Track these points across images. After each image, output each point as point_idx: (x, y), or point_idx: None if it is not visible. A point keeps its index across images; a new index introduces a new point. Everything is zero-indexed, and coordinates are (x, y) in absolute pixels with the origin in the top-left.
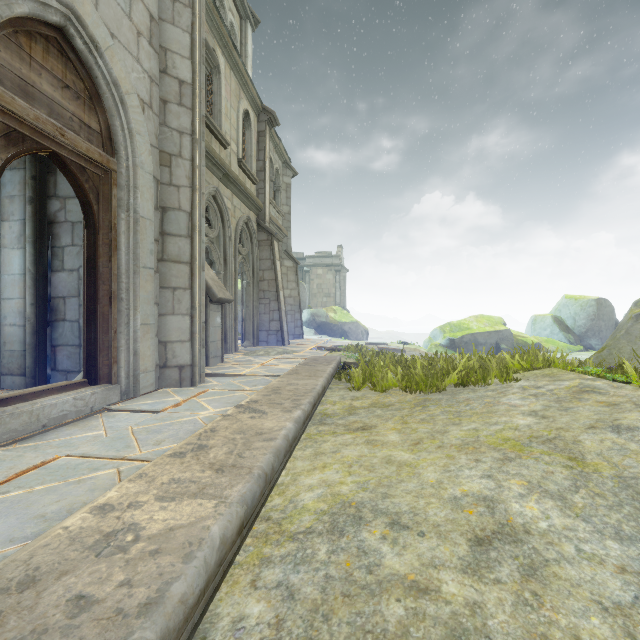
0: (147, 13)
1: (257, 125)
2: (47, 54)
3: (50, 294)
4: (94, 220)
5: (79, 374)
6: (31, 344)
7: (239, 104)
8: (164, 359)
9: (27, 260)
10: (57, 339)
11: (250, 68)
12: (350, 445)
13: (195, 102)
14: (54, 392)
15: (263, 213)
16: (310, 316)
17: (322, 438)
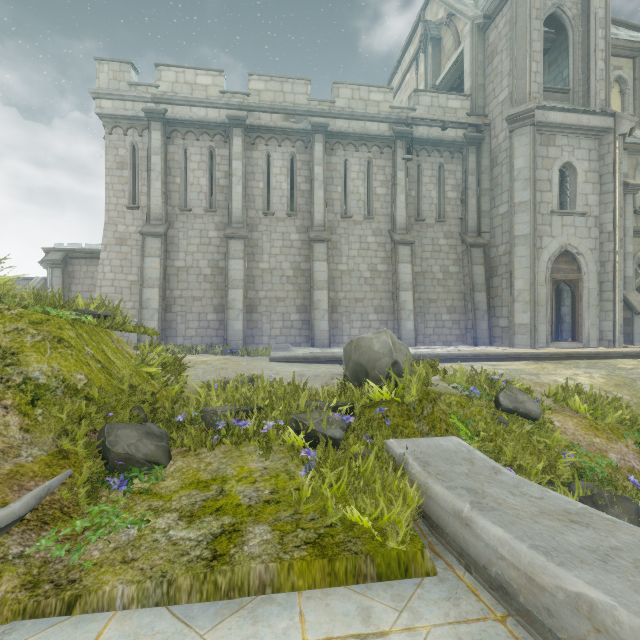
0: (593, 218)
1: None
2: (562, 258)
3: (560, 314)
4: (574, 294)
5: (570, 338)
6: (554, 330)
7: None
8: (601, 337)
9: (553, 304)
10: (562, 329)
11: None
12: None
13: (616, 237)
14: (563, 341)
15: None
16: None
17: None
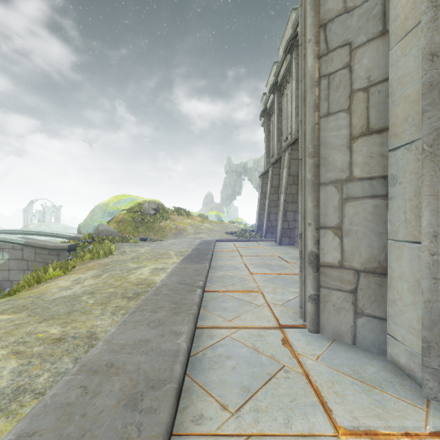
0: None
1: None
2: None
3: None
4: None
5: None
6: None
7: None
8: None
9: None
10: None
11: None
12: None
13: None
14: None
15: None
16: None
17: None
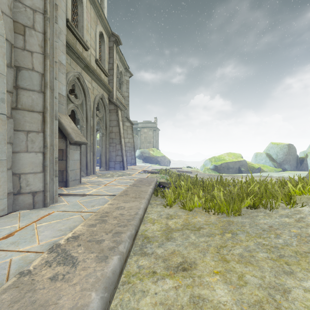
0: None
1: (108, 43)
2: None
3: None
4: None
5: None
6: None
7: (96, 27)
8: (18, 187)
9: None
10: None
11: (106, 14)
12: (173, 309)
13: None
14: None
15: (112, 94)
16: (140, 153)
17: (141, 284)
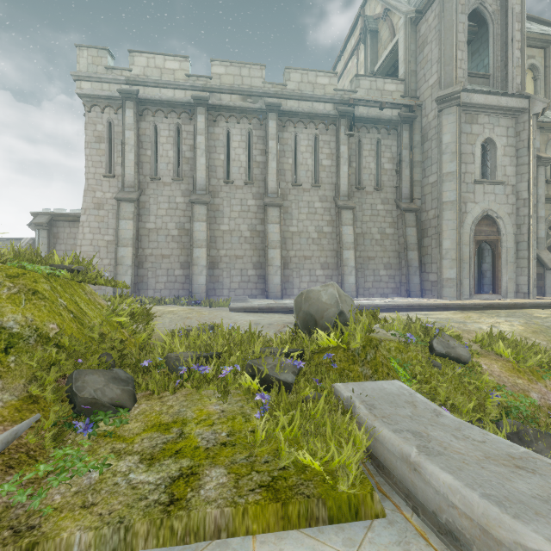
0: (511, 186)
1: None
2: (484, 221)
3: (481, 270)
4: (494, 253)
5: (490, 291)
6: (476, 284)
7: None
8: (517, 290)
9: (475, 261)
10: (483, 283)
11: None
12: None
13: (530, 203)
14: (485, 293)
15: None
16: None
17: None
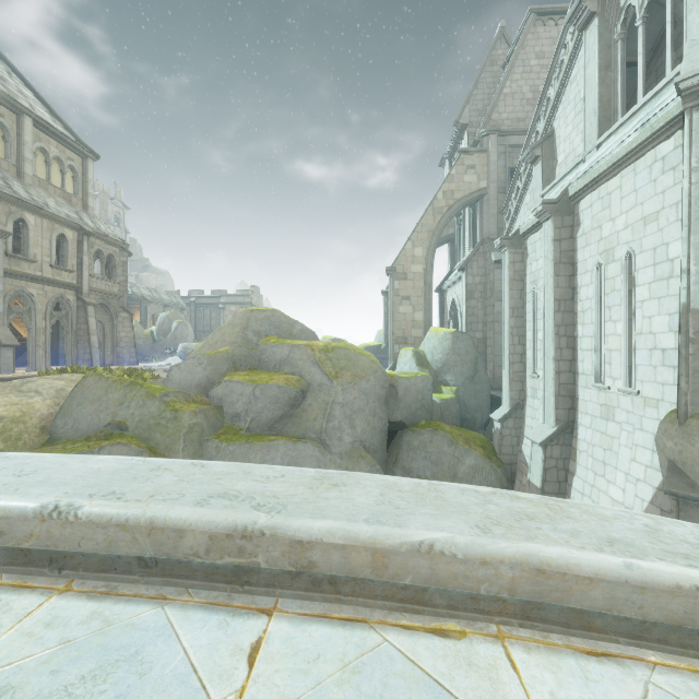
0: None
1: (78, 237)
2: None
3: None
4: None
5: None
6: None
7: (52, 233)
8: None
9: None
10: None
11: (92, 188)
12: None
13: None
14: None
15: (81, 290)
16: (182, 349)
17: None
